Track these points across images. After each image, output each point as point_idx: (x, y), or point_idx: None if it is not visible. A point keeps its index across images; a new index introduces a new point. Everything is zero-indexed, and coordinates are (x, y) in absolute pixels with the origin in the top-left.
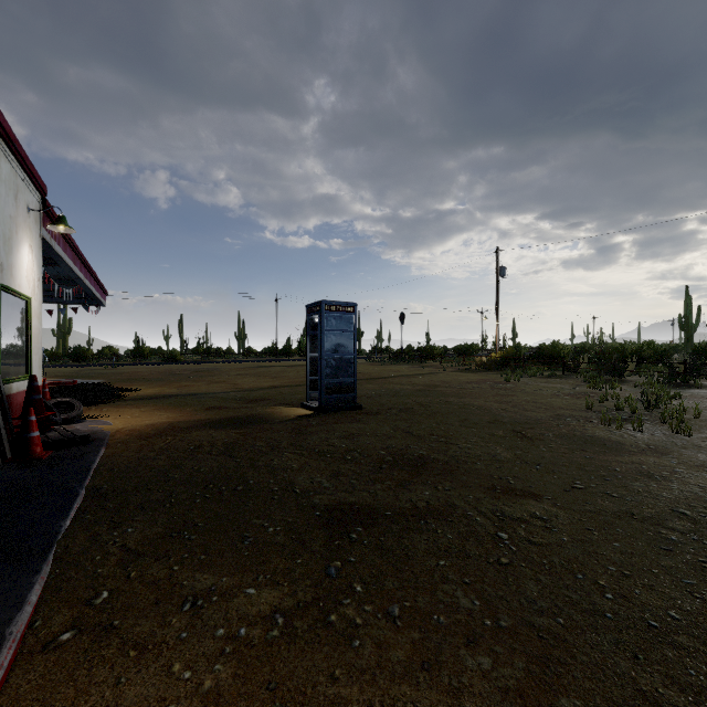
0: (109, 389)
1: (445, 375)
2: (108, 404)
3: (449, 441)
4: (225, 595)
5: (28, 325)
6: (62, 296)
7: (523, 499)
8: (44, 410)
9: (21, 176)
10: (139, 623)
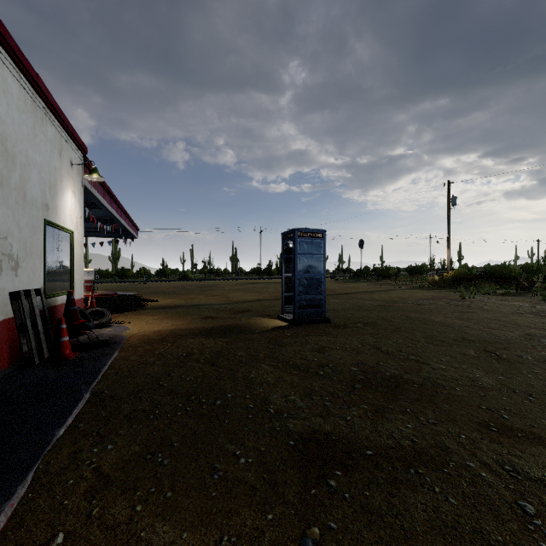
0: (138, 300)
1: (401, 291)
2: (133, 312)
3: (419, 359)
4: None
5: (71, 252)
6: (108, 232)
7: (531, 446)
8: (78, 318)
9: (65, 138)
10: None
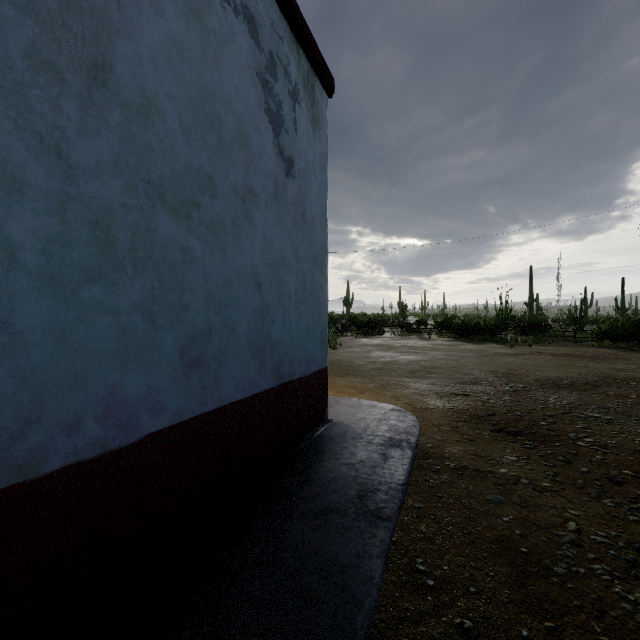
0: None
1: None
2: None
3: None
4: None
5: None
6: None
7: None
8: None
9: None
10: None
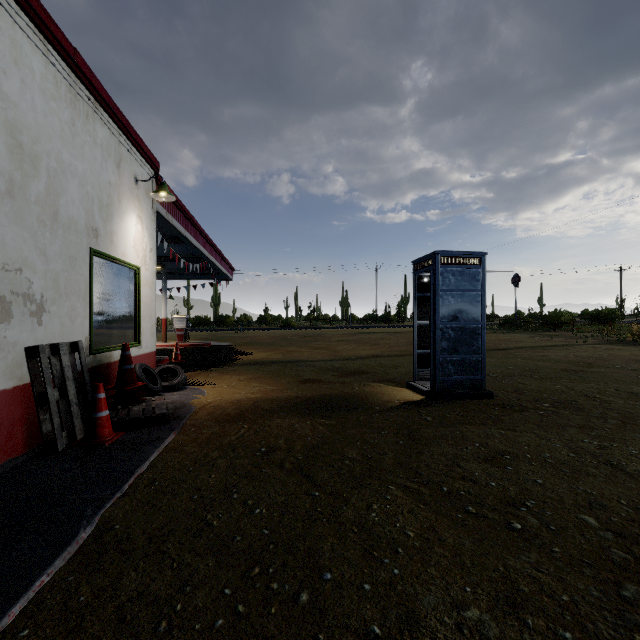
0: (230, 352)
1: (590, 347)
2: (218, 369)
3: None
4: None
5: (136, 293)
6: (200, 273)
7: None
8: (135, 380)
9: (126, 146)
10: None
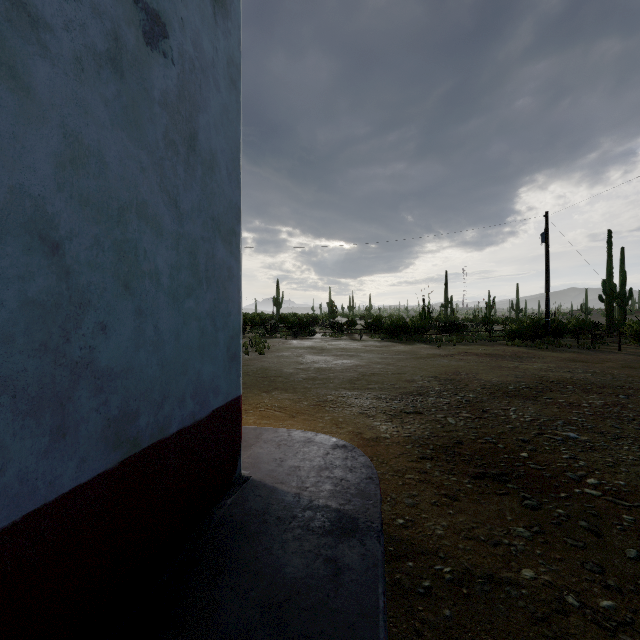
0: None
1: None
2: None
3: None
4: None
5: None
6: None
7: None
8: None
9: None
10: None
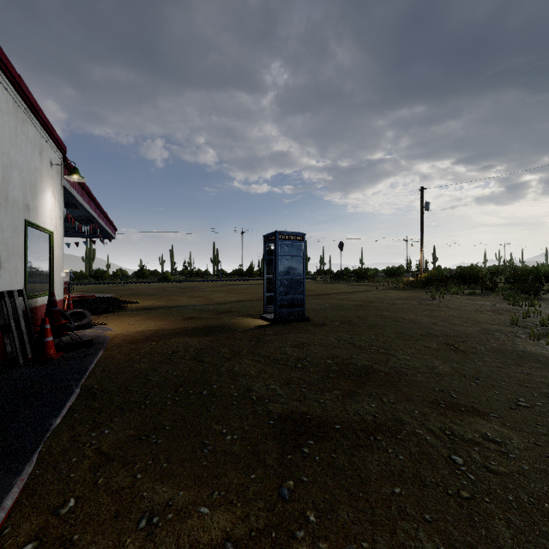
0: (117, 301)
1: (378, 292)
2: (113, 314)
3: (387, 352)
4: (180, 514)
5: (51, 253)
6: (84, 232)
7: (469, 417)
8: (60, 319)
9: (45, 138)
10: (96, 541)
